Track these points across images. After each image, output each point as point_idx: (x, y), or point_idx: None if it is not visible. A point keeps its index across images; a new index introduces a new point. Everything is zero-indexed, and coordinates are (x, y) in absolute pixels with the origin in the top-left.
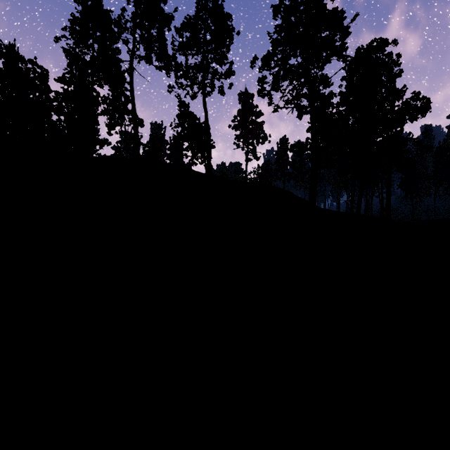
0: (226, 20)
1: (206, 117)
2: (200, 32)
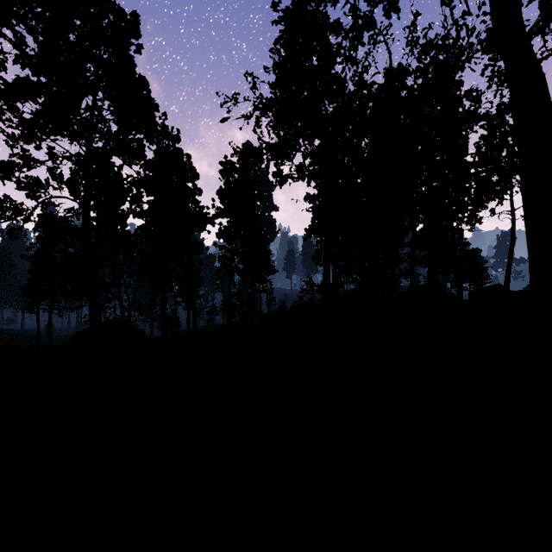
0: None
1: None
2: None
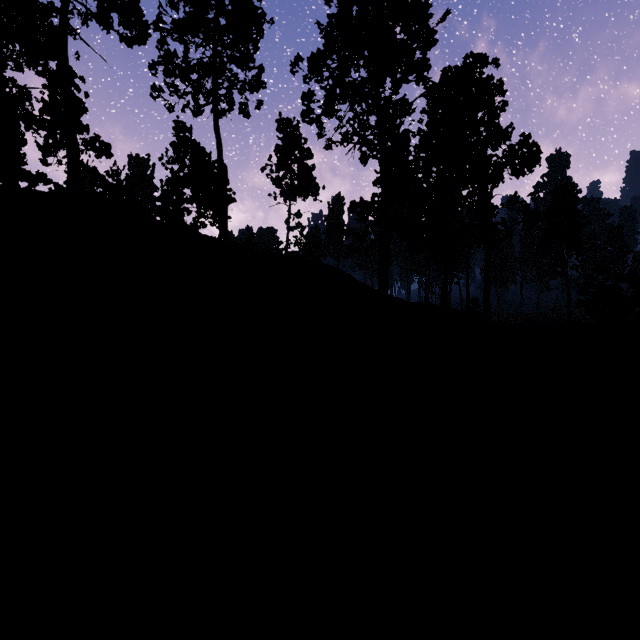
0: None
1: (219, 148)
2: (207, 6)
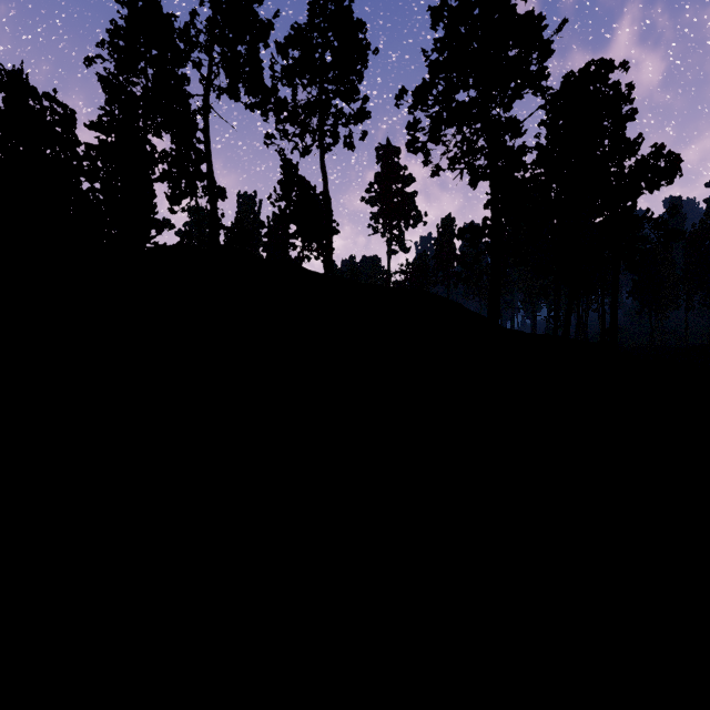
0: (356, 30)
1: (325, 185)
2: (315, 50)
